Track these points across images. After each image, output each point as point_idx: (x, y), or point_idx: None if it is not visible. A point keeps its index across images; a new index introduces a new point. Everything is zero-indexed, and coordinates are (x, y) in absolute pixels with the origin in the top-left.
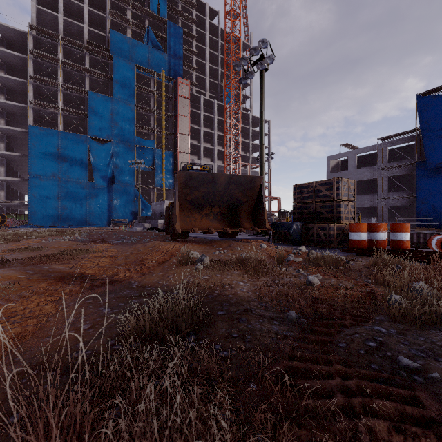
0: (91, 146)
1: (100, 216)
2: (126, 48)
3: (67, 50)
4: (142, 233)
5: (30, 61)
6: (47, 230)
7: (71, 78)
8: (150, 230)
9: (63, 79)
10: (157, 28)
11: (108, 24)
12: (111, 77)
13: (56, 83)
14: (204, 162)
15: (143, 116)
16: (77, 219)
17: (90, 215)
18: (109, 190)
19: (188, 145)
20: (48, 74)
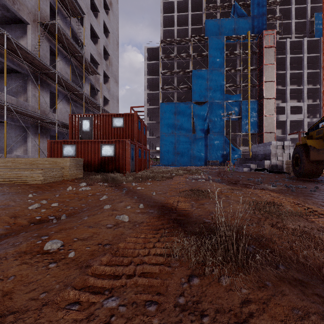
0: (194, 108)
1: (199, 158)
2: (217, 28)
3: (179, 47)
4: (254, 173)
5: (160, 63)
6: (178, 169)
7: (181, 66)
8: (258, 171)
9: (177, 69)
10: (241, 0)
11: (204, 17)
12: (206, 54)
13: (174, 71)
14: (291, 104)
15: (230, 77)
16: (185, 161)
17: (193, 158)
18: (205, 139)
19: (274, 90)
20: (169, 68)
